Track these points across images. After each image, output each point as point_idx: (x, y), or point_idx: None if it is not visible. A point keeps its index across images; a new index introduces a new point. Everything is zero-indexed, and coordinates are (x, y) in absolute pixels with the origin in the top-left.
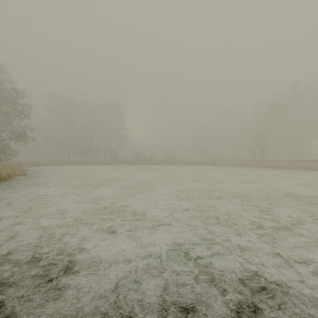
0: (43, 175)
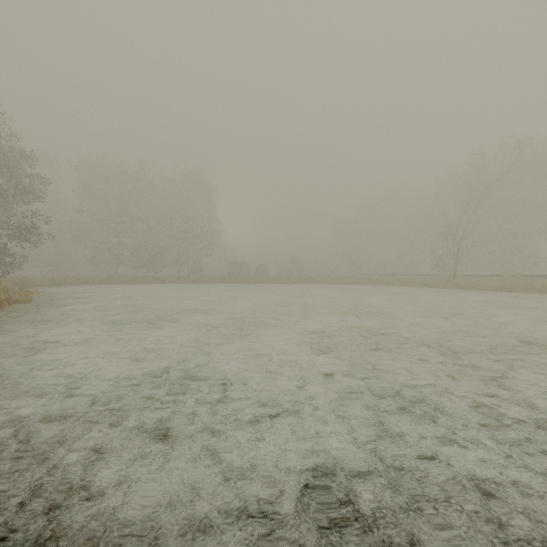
0: (64, 301)
